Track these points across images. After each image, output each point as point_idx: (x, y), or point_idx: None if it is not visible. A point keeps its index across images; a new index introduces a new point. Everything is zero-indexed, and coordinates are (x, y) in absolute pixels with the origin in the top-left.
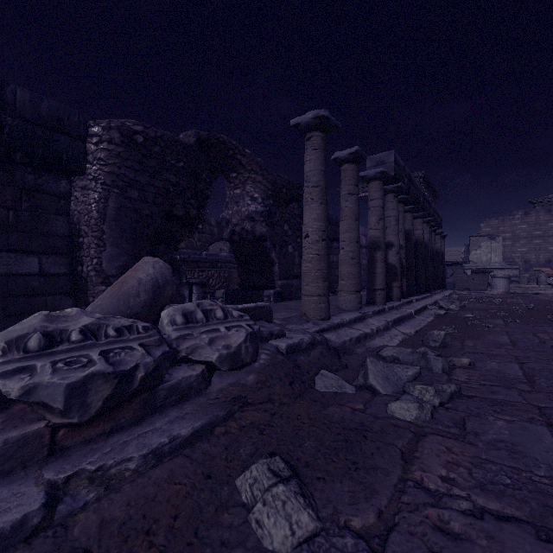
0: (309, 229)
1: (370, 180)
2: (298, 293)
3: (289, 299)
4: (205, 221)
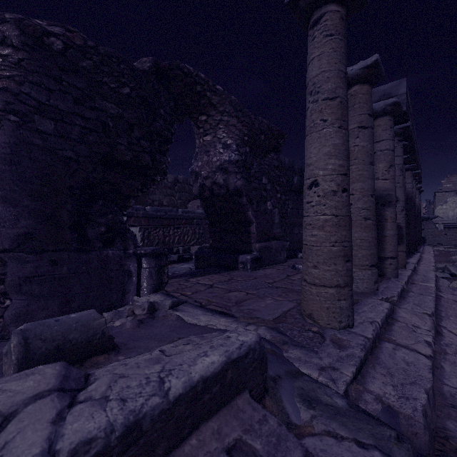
0: (319, 172)
1: (375, 116)
2: (278, 256)
3: (268, 264)
4: (166, 172)
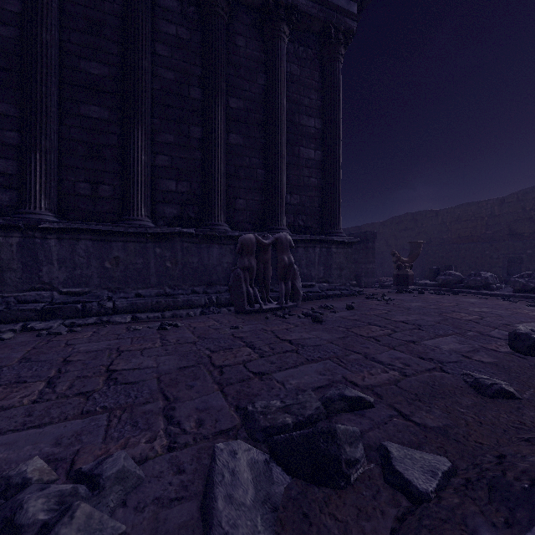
0: None
1: None
2: None
3: None
4: None
